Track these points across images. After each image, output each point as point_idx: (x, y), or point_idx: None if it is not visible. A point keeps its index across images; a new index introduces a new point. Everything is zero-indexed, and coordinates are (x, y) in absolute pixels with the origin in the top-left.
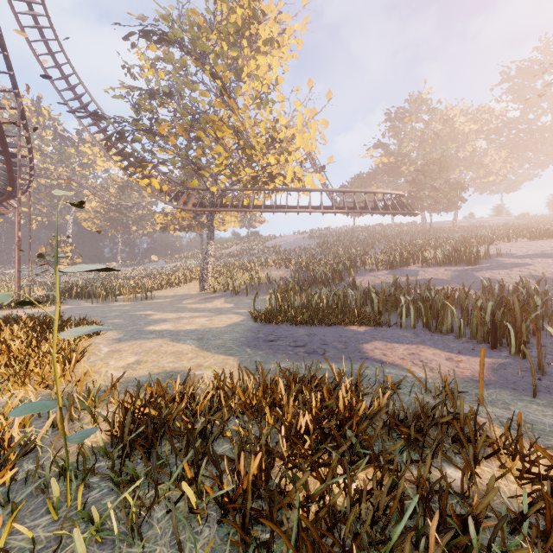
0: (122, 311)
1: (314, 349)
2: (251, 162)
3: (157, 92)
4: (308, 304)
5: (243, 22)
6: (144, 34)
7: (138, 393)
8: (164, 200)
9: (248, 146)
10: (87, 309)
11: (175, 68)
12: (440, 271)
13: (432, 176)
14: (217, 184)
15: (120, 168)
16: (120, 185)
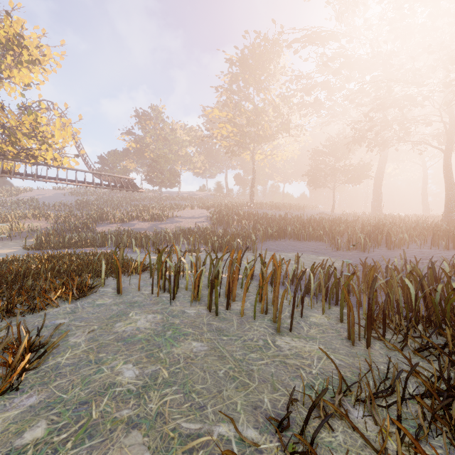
0: None
1: None
2: (16, 145)
3: None
4: (62, 241)
5: (6, 40)
6: None
7: None
8: None
9: (14, 137)
10: None
11: None
12: (145, 224)
13: (161, 165)
14: None
15: None
16: None
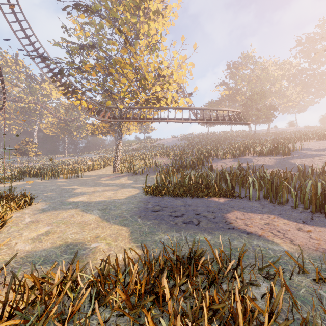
0: (57, 186)
1: (190, 219)
2: (145, 89)
3: (85, 45)
4: (182, 181)
5: (139, 0)
6: (76, 6)
7: (15, 285)
8: (90, 115)
9: (143, 78)
10: (35, 185)
11: (96, 29)
12: (266, 159)
13: (256, 102)
14: (123, 104)
15: (62, 94)
16: (66, 107)
